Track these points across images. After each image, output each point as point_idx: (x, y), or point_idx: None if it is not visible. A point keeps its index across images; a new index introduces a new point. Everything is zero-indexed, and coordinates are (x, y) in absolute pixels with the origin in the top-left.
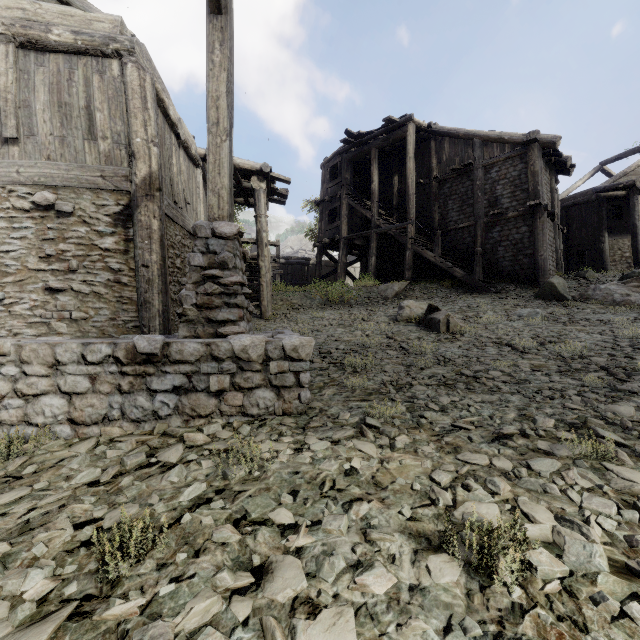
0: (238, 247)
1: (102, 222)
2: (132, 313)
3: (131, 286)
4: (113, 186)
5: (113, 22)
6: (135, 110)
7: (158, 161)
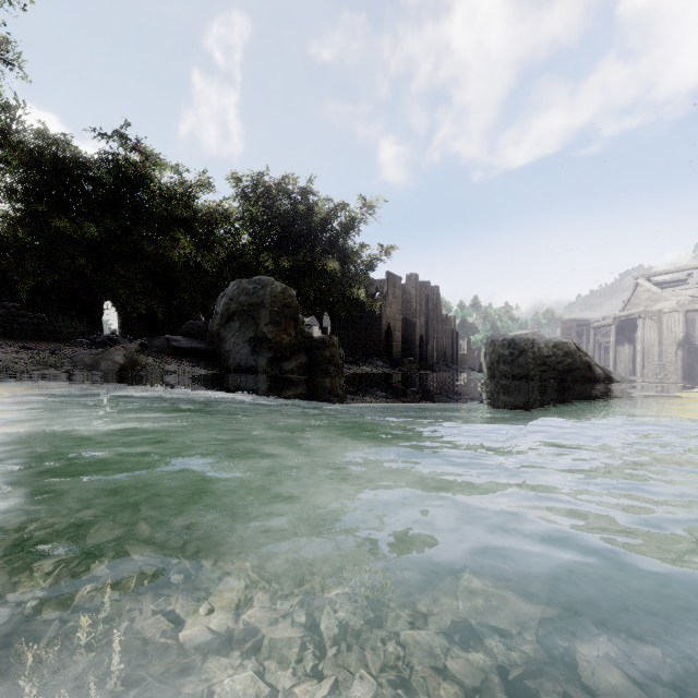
0: (659, 366)
1: (673, 354)
2: (677, 377)
3: (677, 370)
4: (674, 345)
5: (675, 302)
6: (676, 325)
7: (682, 336)
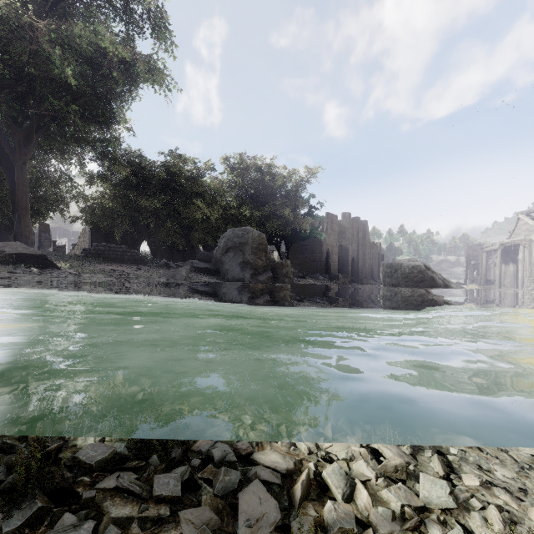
0: (529, 281)
1: None
2: None
3: None
4: None
5: None
6: None
7: None
